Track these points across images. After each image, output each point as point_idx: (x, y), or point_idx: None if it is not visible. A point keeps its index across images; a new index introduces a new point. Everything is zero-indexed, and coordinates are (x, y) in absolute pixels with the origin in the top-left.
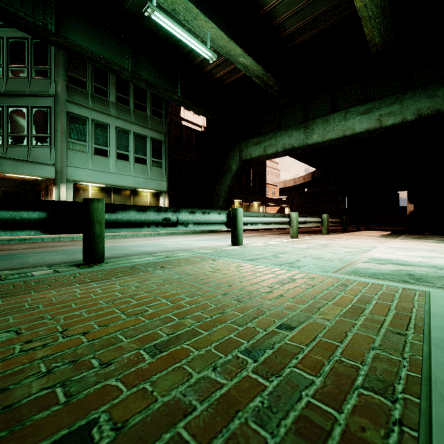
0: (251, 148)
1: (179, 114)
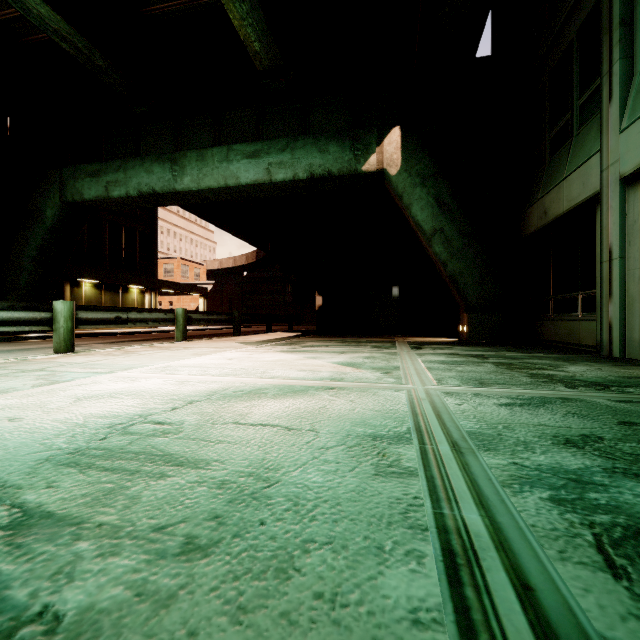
0: (82, 181)
1: None
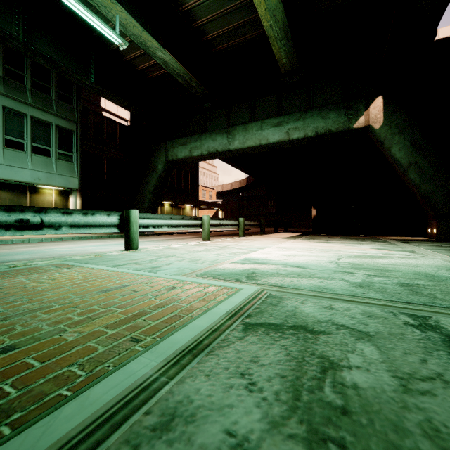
0: (177, 148)
1: (99, 103)
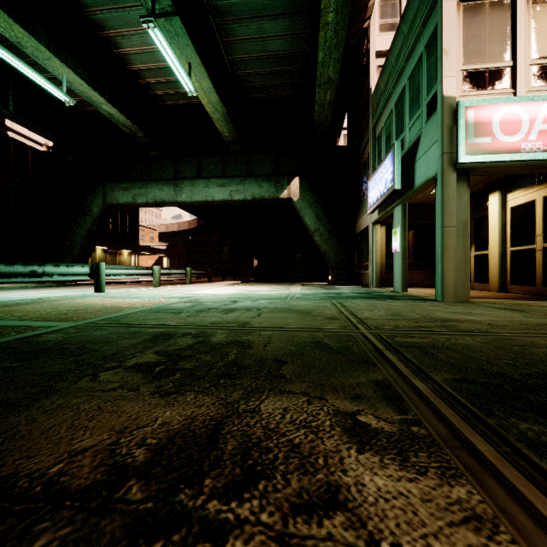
0: (118, 192)
1: (2, 120)
